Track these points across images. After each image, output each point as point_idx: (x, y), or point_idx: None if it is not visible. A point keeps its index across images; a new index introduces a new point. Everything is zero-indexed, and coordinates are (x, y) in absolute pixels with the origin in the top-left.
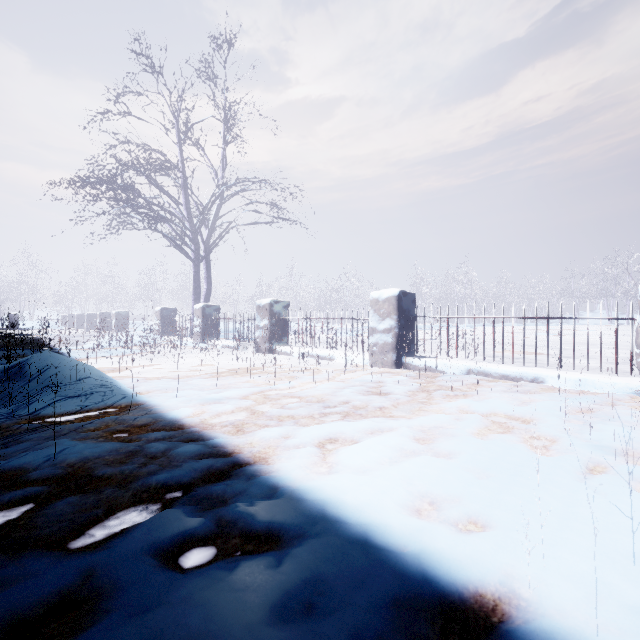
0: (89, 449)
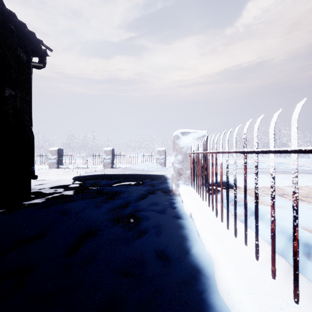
0: None
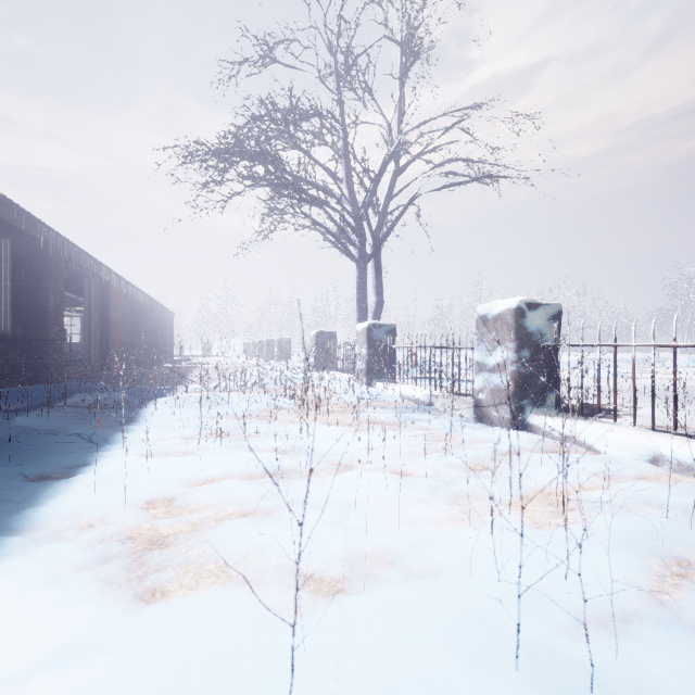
0: None
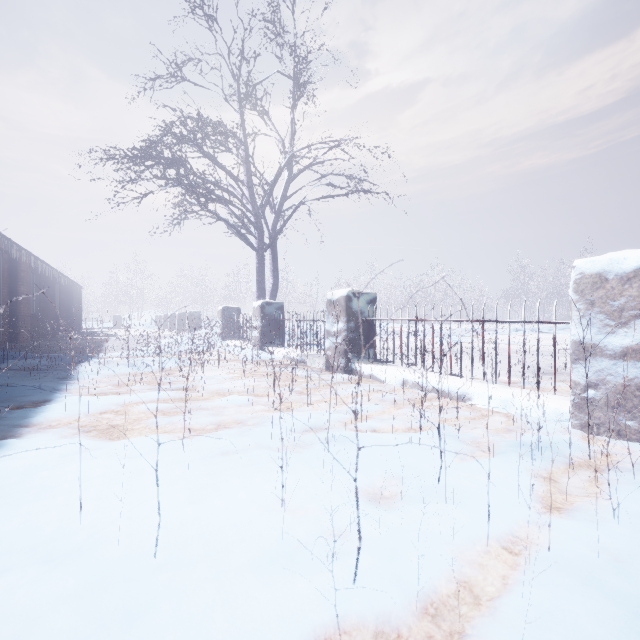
0: None
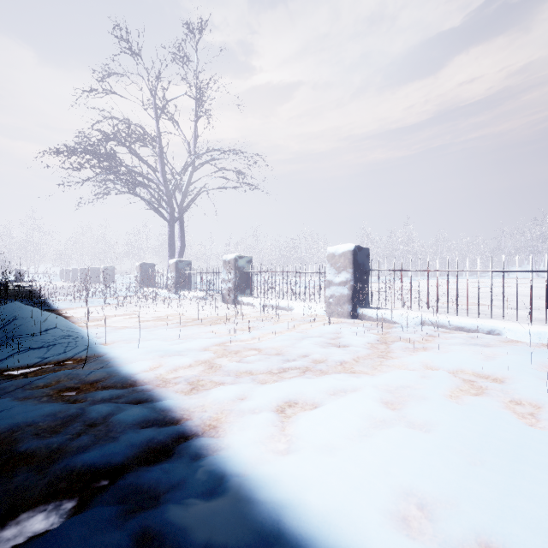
0: (24, 413)
